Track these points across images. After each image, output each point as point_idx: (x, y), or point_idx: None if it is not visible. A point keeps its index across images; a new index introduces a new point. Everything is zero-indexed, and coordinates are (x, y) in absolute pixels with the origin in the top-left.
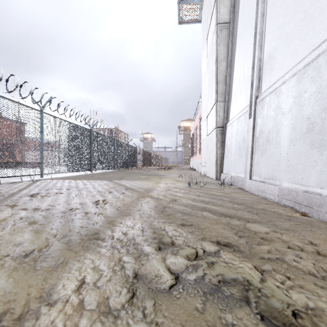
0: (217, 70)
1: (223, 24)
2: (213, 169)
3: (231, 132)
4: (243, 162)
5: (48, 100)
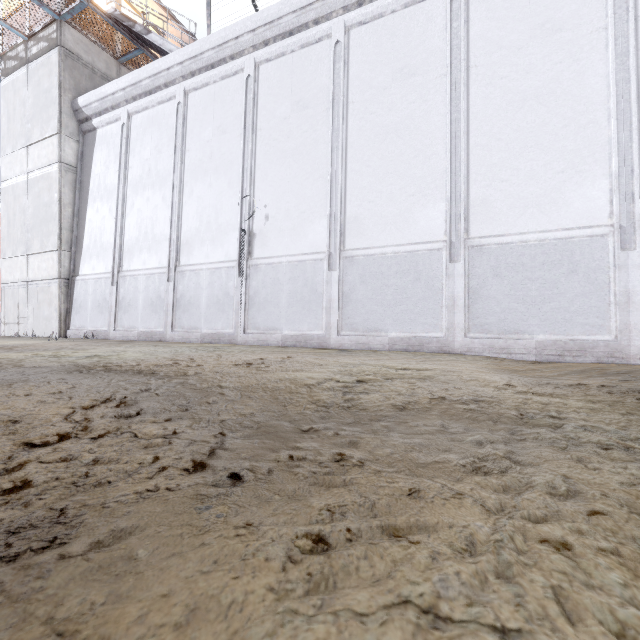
0: (61, 214)
1: (68, 166)
2: (52, 326)
3: (86, 289)
4: (105, 318)
5: None
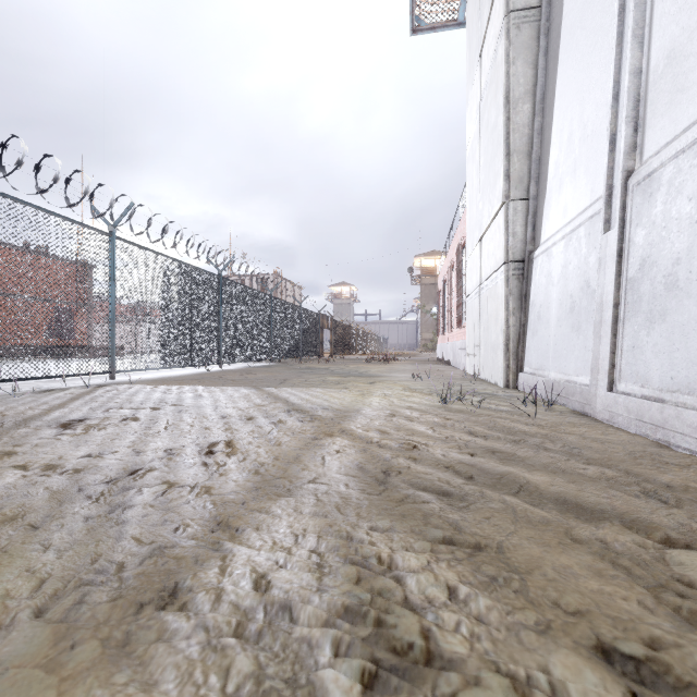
0: (508, 123)
1: (522, 12)
2: (497, 362)
3: (547, 271)
4: (585, 345)
5: (125, 210)
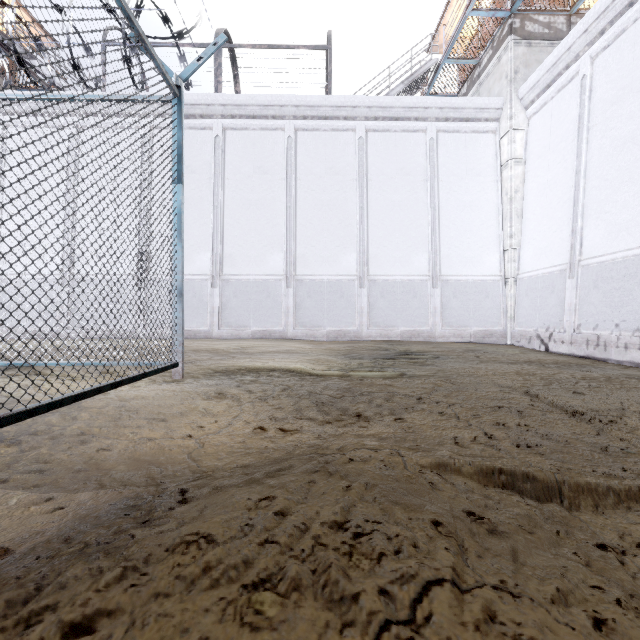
0: None
1: None
2: None
3: None
4: None
5: None
